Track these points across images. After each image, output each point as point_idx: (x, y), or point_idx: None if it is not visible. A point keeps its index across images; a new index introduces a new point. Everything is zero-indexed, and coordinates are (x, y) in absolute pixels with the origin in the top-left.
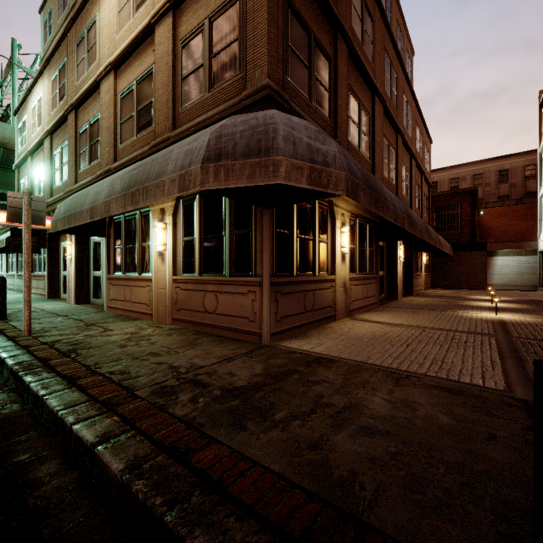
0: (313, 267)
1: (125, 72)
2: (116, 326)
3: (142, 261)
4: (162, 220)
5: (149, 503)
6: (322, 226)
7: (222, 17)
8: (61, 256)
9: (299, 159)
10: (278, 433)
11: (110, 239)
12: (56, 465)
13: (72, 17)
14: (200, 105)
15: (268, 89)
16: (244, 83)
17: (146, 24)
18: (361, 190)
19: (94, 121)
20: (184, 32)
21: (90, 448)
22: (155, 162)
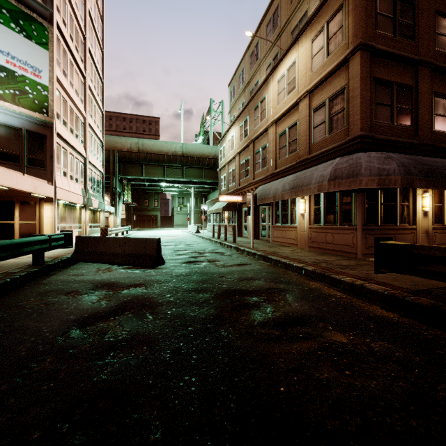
0: (395, 221)
1: (281, 123)
2: (282, 248)
3: (291, 218)
4: (303, 198)
5: (321, 272)
6: (403, 195)
7: (336, 98)
8: (243, 215)
9: (372, 176)
10: (356, 271)
11: (273, 207)
12: (291, 272)
13: (252, 96)
14: (323, 141)
15: (360, 138)
16: (348, 131)
17: (294, 102)
18: (416, 181)
19: (264, 148)
20: (315, 105)
21: (301, 267)
22: (305, 178)
